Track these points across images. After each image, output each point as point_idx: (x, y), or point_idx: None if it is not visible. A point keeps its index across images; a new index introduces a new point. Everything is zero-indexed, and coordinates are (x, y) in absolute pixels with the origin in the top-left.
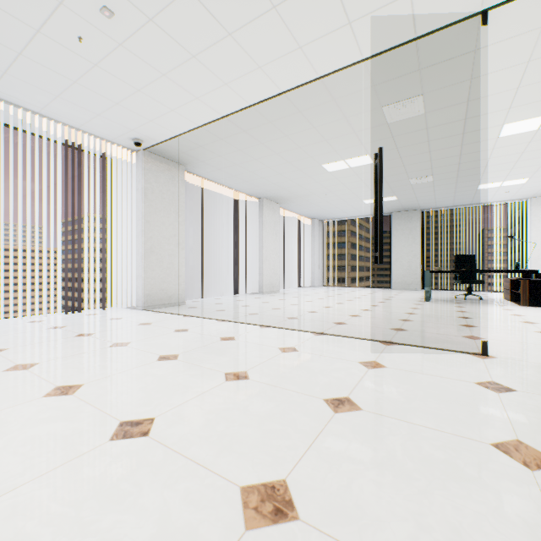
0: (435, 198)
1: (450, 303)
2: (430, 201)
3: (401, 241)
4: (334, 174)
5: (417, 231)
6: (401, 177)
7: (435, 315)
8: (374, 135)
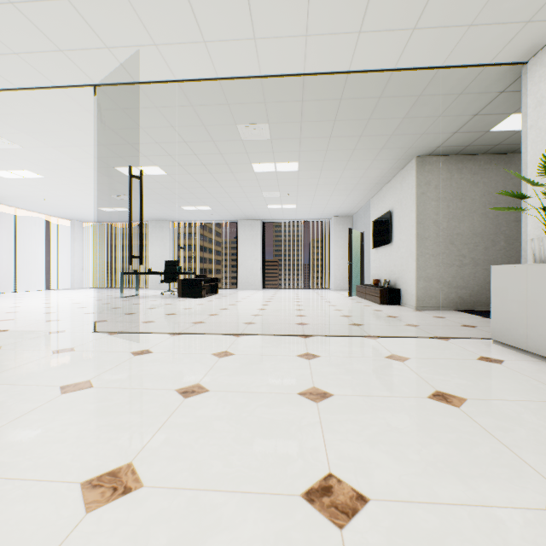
0: (165, 213)
1: (135, 298)
2: (166, 215)
3: (156, 247)
4: (19, 181)
5: (168, 239)
6: (99, 192)
7: (64, 307)
8: (4, 155)
